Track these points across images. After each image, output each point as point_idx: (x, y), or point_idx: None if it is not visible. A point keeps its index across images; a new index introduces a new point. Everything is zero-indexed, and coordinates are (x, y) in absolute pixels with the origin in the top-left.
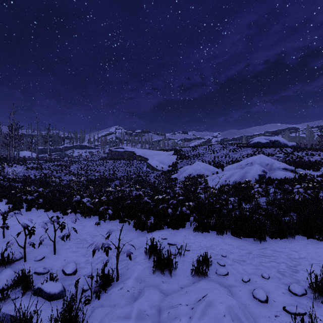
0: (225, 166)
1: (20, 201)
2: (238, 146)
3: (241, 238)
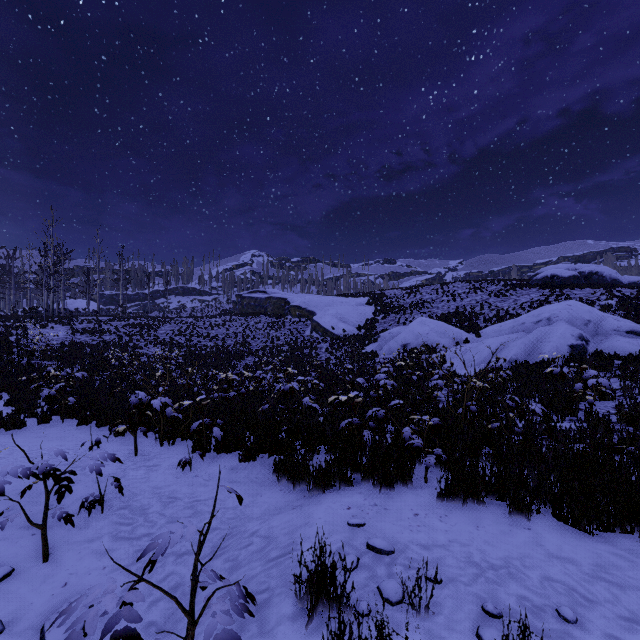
0: (484, 327)
1: (32, 400)
2: (508, 285)
3: (594, 535)
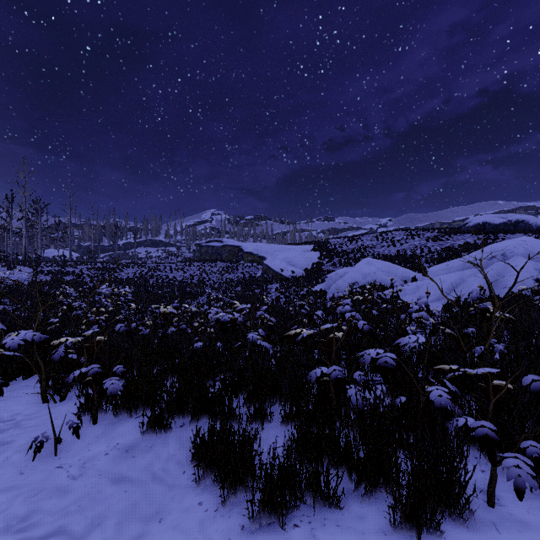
0: (429, 266)
1: None
2: (442, 232)
3: None
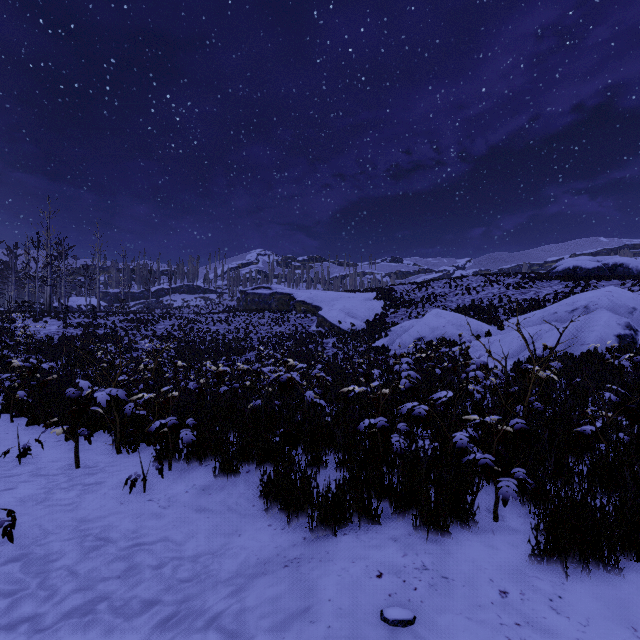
0: (506, 319)
1: None
2: (526, 278)
3: None
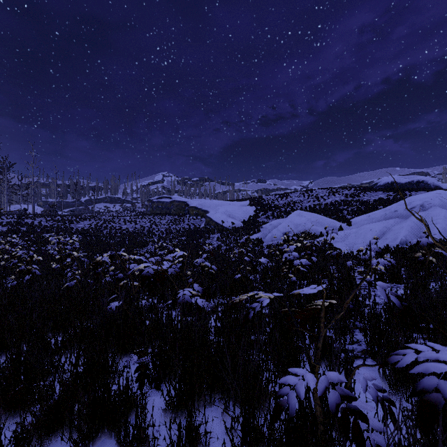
0: (352, 218)
1: None
2: (358, 190)
3: None
